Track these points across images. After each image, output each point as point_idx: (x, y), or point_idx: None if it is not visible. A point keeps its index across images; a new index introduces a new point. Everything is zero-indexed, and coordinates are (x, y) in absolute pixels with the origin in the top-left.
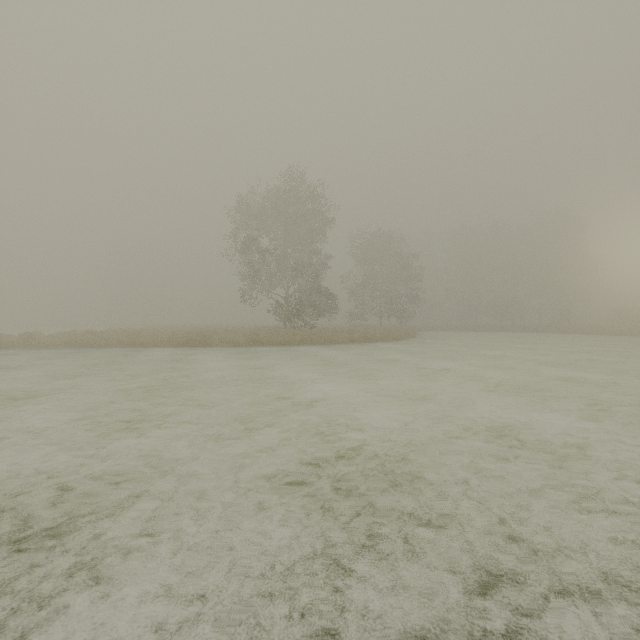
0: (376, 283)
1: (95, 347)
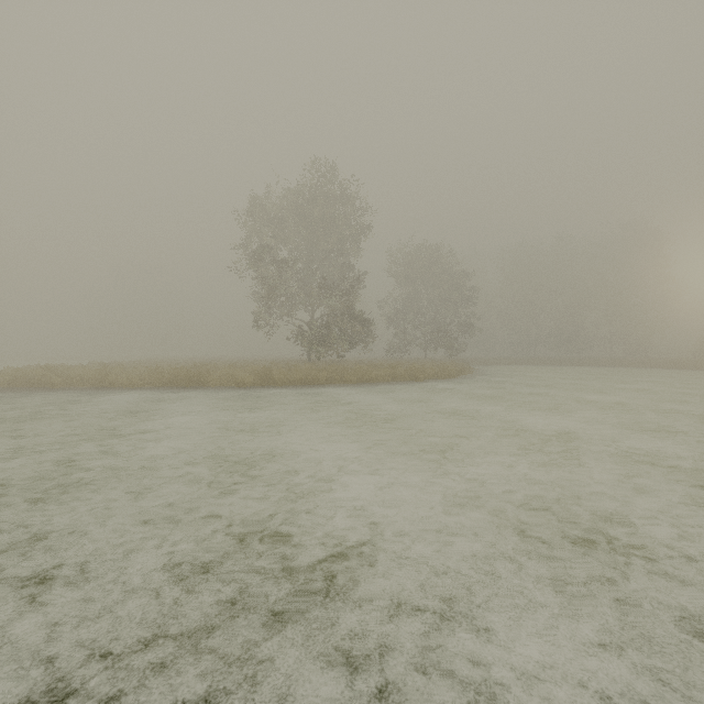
0: (420, 307)
1: (47, 388)
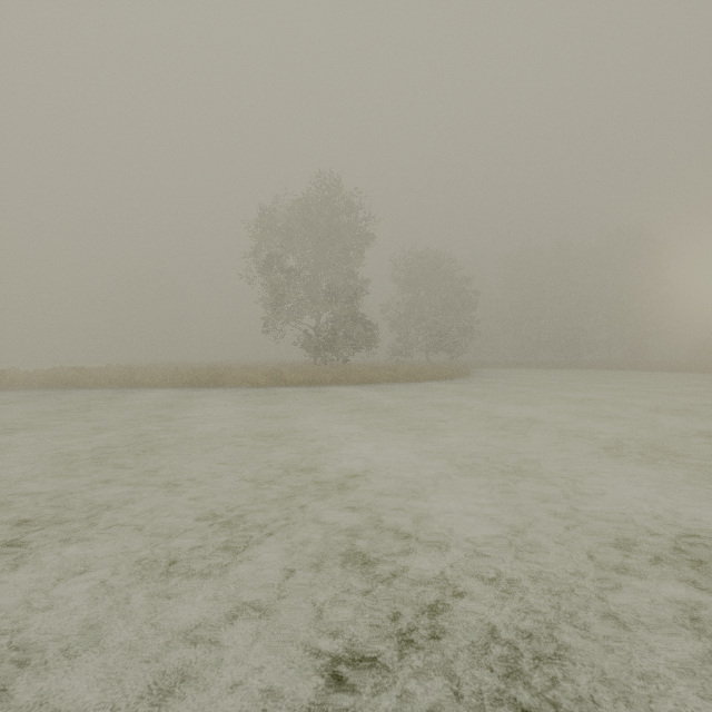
0: (422, 312)
1: (79, 387)
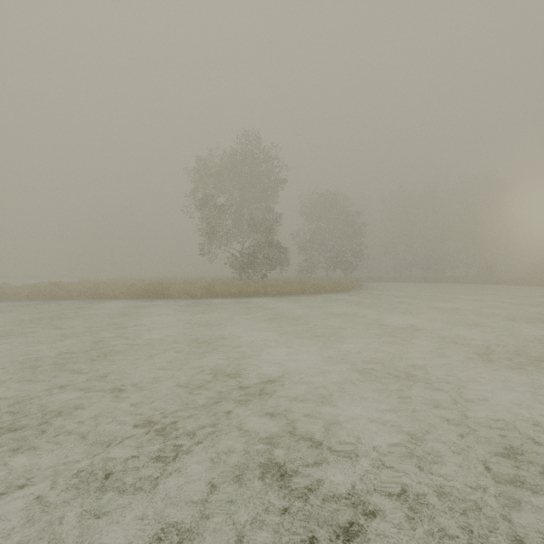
0: (323, 239)
1: (56, 298)
